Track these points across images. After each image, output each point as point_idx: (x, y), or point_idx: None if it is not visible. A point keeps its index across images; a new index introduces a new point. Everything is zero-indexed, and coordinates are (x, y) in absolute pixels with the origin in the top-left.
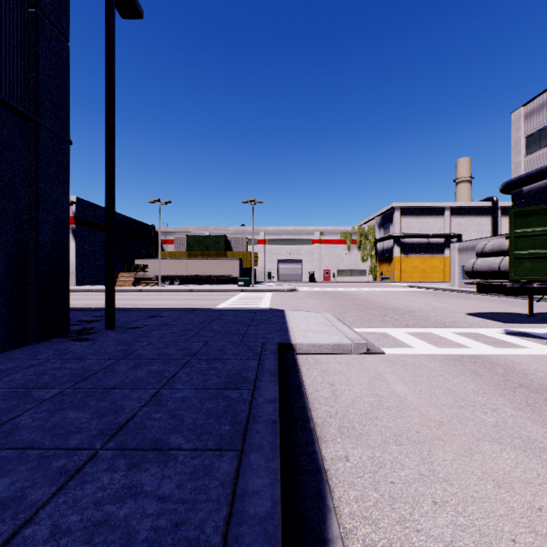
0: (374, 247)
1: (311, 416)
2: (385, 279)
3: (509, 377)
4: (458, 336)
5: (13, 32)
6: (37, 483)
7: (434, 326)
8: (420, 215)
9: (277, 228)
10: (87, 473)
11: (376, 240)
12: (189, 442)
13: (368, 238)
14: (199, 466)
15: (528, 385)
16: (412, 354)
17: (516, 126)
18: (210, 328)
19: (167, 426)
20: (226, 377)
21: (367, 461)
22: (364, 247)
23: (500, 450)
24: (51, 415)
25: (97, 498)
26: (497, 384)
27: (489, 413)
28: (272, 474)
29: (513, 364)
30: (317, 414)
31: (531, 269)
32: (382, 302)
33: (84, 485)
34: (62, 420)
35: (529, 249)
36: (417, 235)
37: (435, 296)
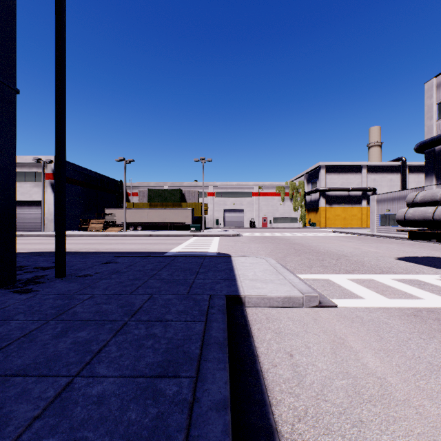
0: (304, 199)
1: (274, 423)
2: (312, 226)
3: None
4: (401, 283)
5: None
6: None
7: (373, 271)
8: (342, 173)
9: (223, 183)
10: None
11: (305, 193)
12: None
13: (299, 191)
14: None
15: None
16: (365, 307)
17: (429, 95)
18: (159, 276)
19: None
20: (164, 352)
21: None
22: (295, 199)
23: None
24: None
25: None
26: None
27: None
28: None
29: None
30: (280, 413)
31: None
32: (316, 247)
33: None
34: None
35: None
36: (339, 189)
37: (360, 240)
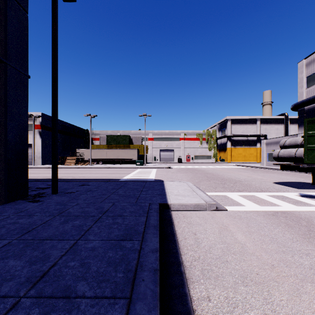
0: (216, 142)
1: (182, 261)
2: (222, 161)
3: (311, 228)
4: (271, 198)
5: None
6: None
7: (255, 190)
8: (243, 124)
9: (159, 131)
10: None
11: (217, 138)
12: (91, 289)
13: (212, 137)
14: None
15: None
16: (244, 210)
17: (301, 71)
18: (117, 193)
19: (77, 274)
20: (124, 230)
21: (224, 301)
22: (210, 142)
23: None
24: None
25: None
26: (304, 233)
27: (304, 257)
28: None
29: (310, 218)
30: (186, 258)
31: None
32: (222, 175)
33: None
34: (2, 268)
35: None
36: (241, 135)
37: (253, 171)
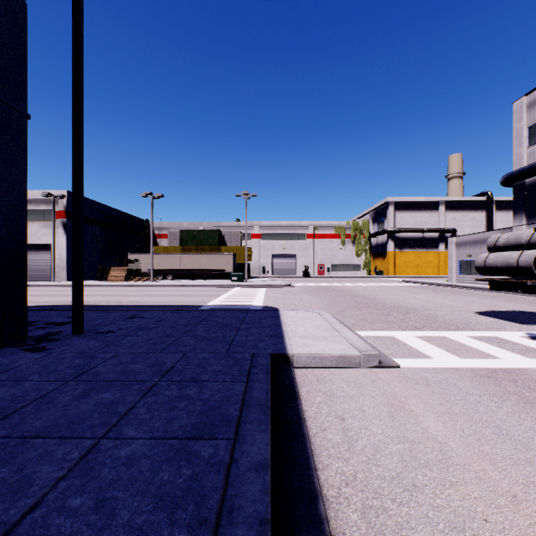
0: (369, 242)
1: (319, 487)
2: (379, 274)
3: None
4: (478, 341)
5: None
6: None
7: (446, 328)
8: (415, 210)
9: (271, 223)
10: None
11: (370, 235)
12: None
13: (363, 232)
14: None
15: None
16: (433, 367)
17: (518, 117)
18: (193, 333)
19: (83, 533)
20: (199, 413)
21: None
22: (358, 242)
23: None
24: None
25: None
26: None
27: None
28: None
29: None
30: (327, 477)
31: None
32: (381, 299)
33: None
34: None
35: None
36: (411, 230)
37: (434, 292)
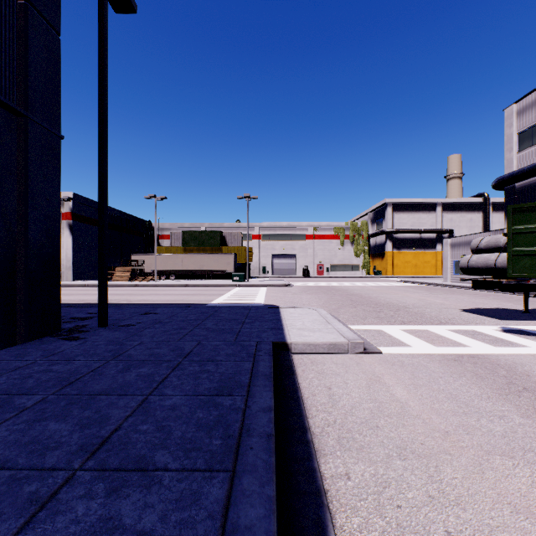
0: (367, 242)
1: (308, 425)
2: (377, 274)
3: (512, 379)
4: (455, 334)
5: (1, 23)
6: (3, 514)
7: (430, 322)
8: (413, 211)
9: (271, 224)
10: (61, 500)
11: (369, 235)
12: (176, 460)
13: (361, 233)
14: (186, 491)
15: (533, 388)
16: (410, 353)
17: (509, 123)
18: (204, 326)
19: (154, 441)
20: (218, 381)
21: (369, 479)
22: (357, 242)
23: (513, 466)
24: (30, 427)
25: (69, 535)
26: (500, 387)
27: (496, 421)
28: (267, 503)
29: (514, 365)
30: (314, 422)
31: (530, 266)
32: (376, 298)
33: (55, 517)
34: (41, 433)
35: (528, 246)
36: (409, 230)
37: (428, 291)
